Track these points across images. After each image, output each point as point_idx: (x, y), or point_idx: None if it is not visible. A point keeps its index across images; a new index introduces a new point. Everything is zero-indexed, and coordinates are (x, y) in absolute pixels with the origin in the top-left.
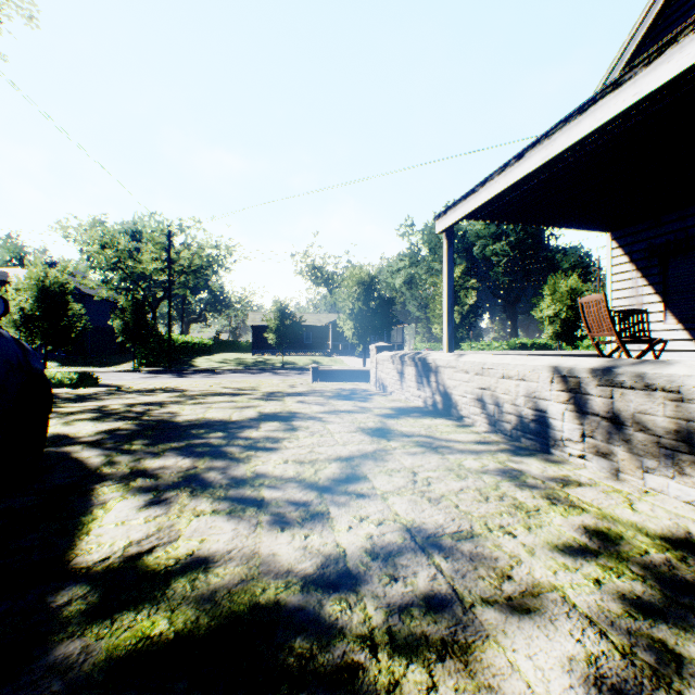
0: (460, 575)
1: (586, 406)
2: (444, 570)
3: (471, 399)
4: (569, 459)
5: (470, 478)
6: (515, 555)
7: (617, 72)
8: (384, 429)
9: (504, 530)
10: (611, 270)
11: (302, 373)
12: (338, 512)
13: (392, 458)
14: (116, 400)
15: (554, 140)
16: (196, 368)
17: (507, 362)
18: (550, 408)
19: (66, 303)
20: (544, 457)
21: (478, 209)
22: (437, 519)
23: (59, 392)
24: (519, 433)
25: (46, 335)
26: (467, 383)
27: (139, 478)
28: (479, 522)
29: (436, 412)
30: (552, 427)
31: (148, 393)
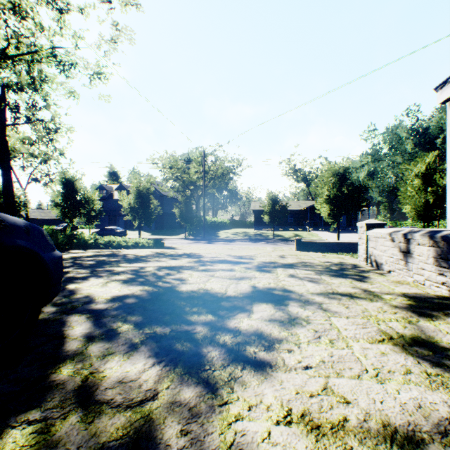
0: None
1: None
2: None
3: None
4: None
5: None
6: None
7: None
8: (428, 343)
9: None
10: None
11: (287, 243)
12: None
13: None
14: (154, 262)
15: None
16: (218, 238)
17: None
18: None
19: (149, 199)
20: None
21: None
22: None
23: (129, 253)
24: None
25: (140, 217)
26: None
27: (74, 409)
28: None
29: None
30: None
31: (176, 257)
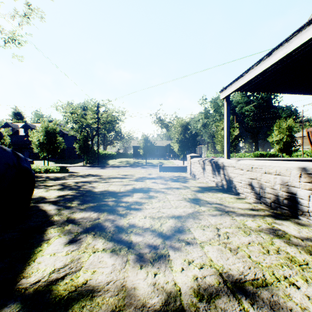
0: None
1: None
2: None
3: (244, 184)
4: None
5: (253, 234)
6: (305, 307)
7: None
8: (197, 199)
9: (288, 281)
10: None
11: (154, 167)
12: (174, 255)
13: (203, 218)
14: (71, 179)
15: (291, 42)
16: (108, 165)
17: (268, 164)
18: (298, 192)
19: (56, 137)
20: (296, 221)
21: (244, 85)
22: (238, 267)
23: (49, 175)
24: (276, 205)
25: (48, 150)
26: (242, 175)
27: (70, 224)
28: (268, 272)
29: (223, 189)
30: (300, 203)
31: (85, 177)
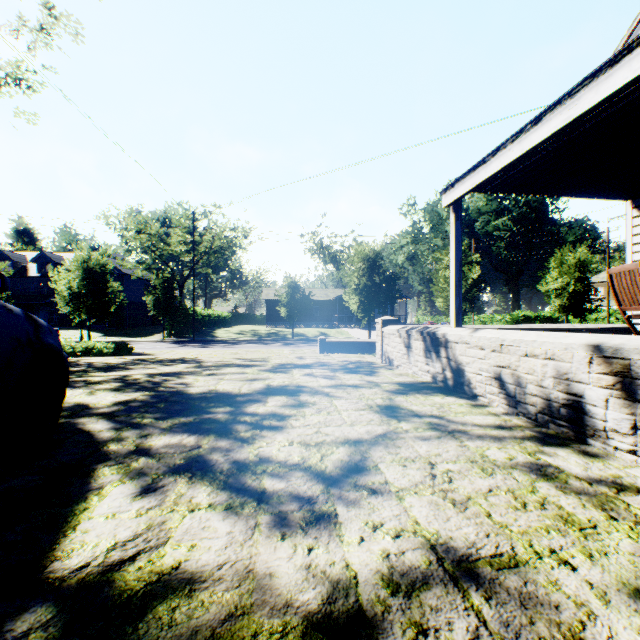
0: (513, 632)
1: (639, 393)
2: (489, 622)
3: (487, 377)
4: (614, 454)
5: (498, 474)
6: (582, 602)
7: (639, 30)
8: (394, 407)
9: (557, 557)
10: (632, 240)
11: (310, 343)
12: (347, 514)
13: (405, 444)
14: (140, 369)
15: (578, 99)
16: (216, 339)
17: (531, 338)
18: (587, 393)
19: (106, 282)
20: (582, 449)
21: (488, 179)
22: (466, 533)
23: (93, 361)
24: (547, 418)
25: (90, 309)
26: (482, 360)
27: (142, 457)
28: (521, 542)
29: (446, 388)
30: (590, 414)
31: (168, 363)
